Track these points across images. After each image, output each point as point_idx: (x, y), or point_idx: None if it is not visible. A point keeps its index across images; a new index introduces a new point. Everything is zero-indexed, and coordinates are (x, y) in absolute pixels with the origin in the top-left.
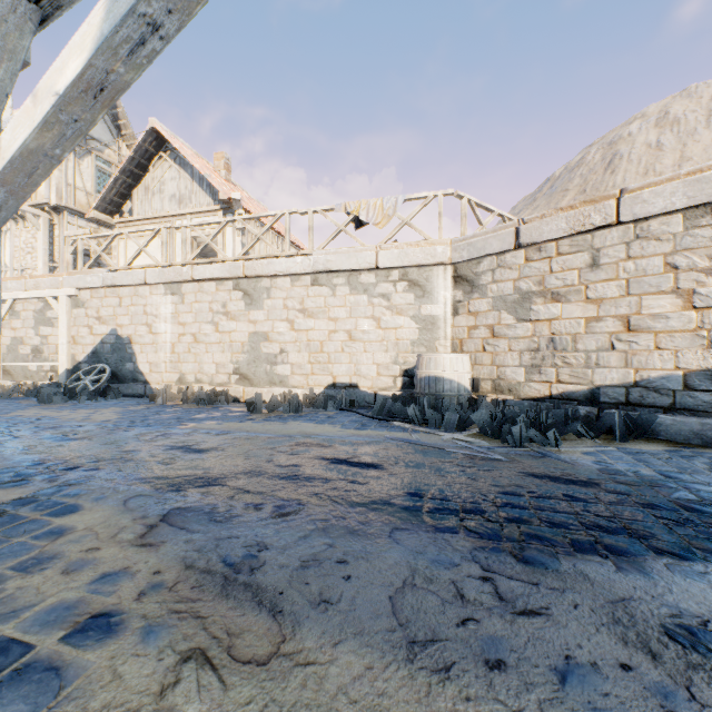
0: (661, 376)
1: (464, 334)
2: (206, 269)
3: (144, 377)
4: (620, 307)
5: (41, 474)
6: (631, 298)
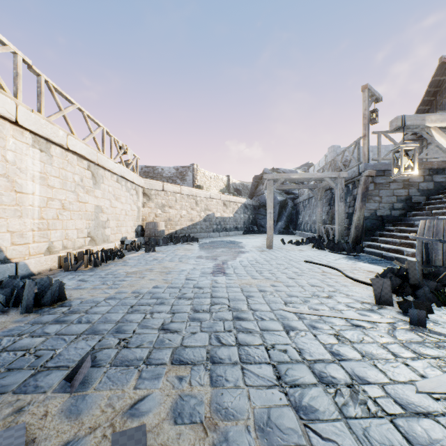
0: (185, 227)
1: (147, 215)
2: (77, 144)
3: (2, 254)
4: (180, 212)
5: (249, 252)
6: (181, 210)
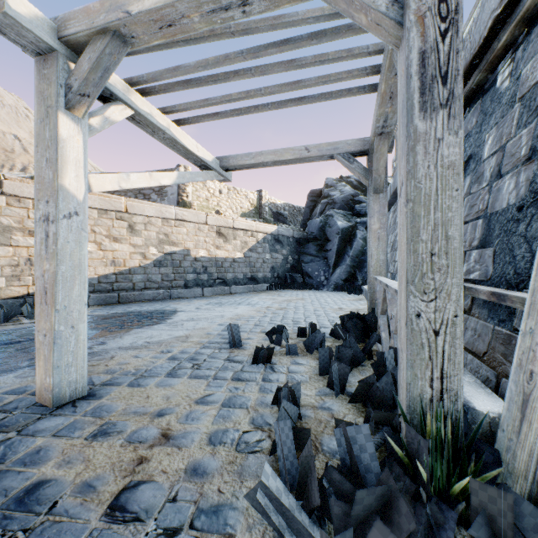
0: (90, 278)
1: None
2: None
3: None
4: None
5: None
6: None
